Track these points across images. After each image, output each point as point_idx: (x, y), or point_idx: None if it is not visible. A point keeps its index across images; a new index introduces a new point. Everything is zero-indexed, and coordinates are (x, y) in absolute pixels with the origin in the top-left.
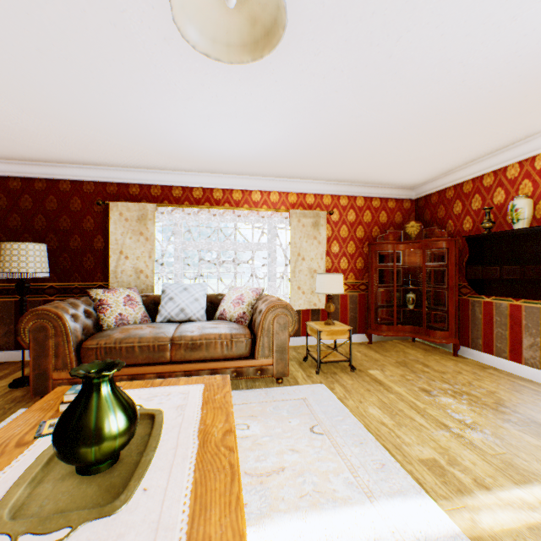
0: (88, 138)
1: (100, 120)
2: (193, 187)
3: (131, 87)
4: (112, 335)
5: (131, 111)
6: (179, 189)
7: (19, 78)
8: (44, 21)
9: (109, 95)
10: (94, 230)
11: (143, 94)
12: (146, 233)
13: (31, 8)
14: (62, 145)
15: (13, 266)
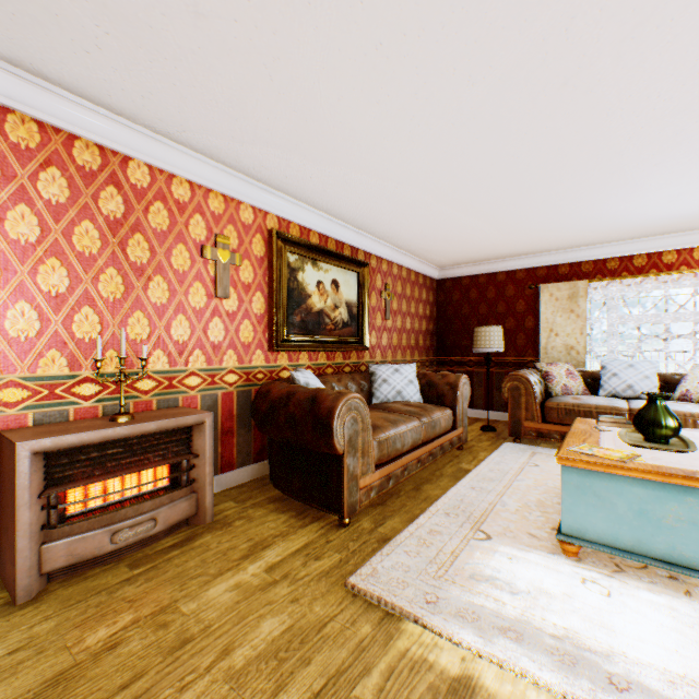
0: (536, 238)
1: (556, 225)
2: (632, 255)
3: (601, 199)
4: (566, 400)
5: (591, 212)
6: (613, 261)
7: (515, 218)
8: (558, 188)
9: (577, 209)
10: (523, 311)
11: (610, 199)
12: (576, 310)
13: (554, 186)
14: (510, 247)
15: (485, 344)
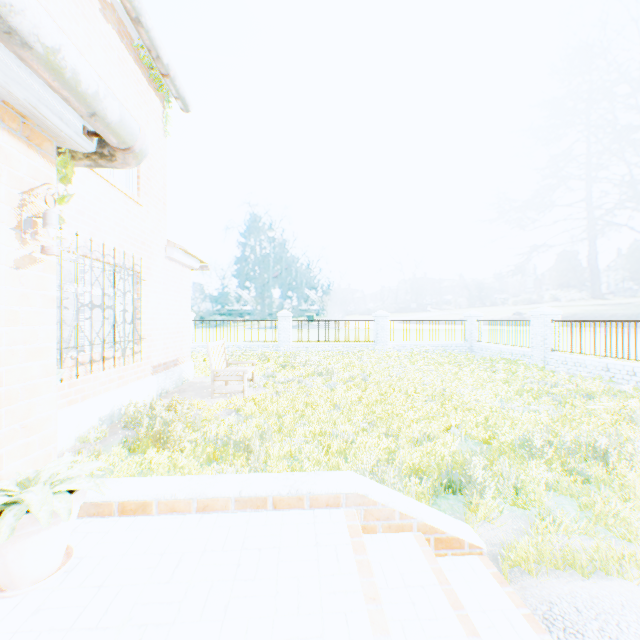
0: None
1: None
2: None
3: None
4: None
5: None
6: None
7: None
8: None
9: None
10: None
11: None
12: None
13: None
14: None
15: None
